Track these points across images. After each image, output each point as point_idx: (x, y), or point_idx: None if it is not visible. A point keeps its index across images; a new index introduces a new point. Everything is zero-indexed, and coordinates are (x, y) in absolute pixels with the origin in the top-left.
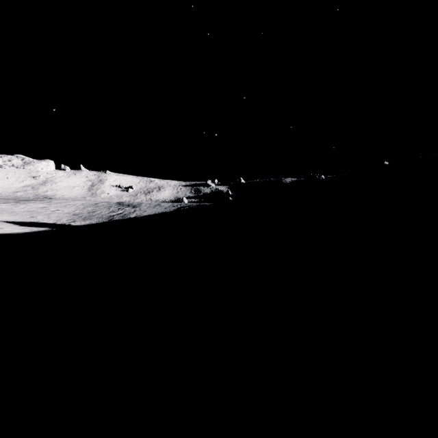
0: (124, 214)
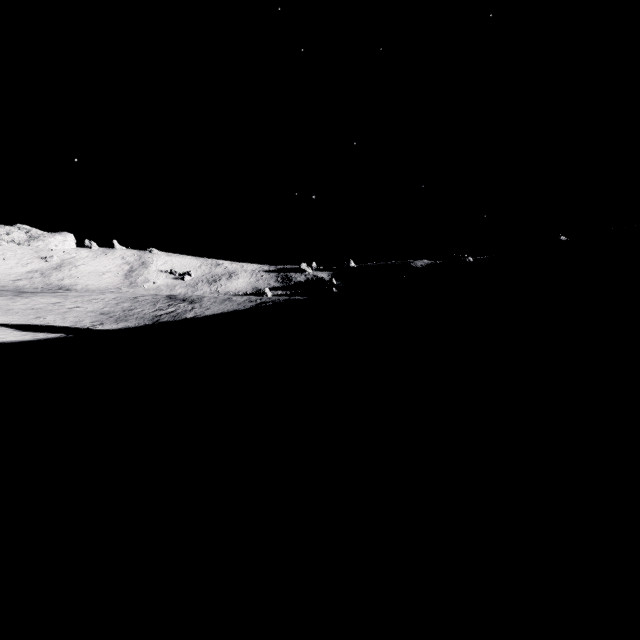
0: (177, 313)
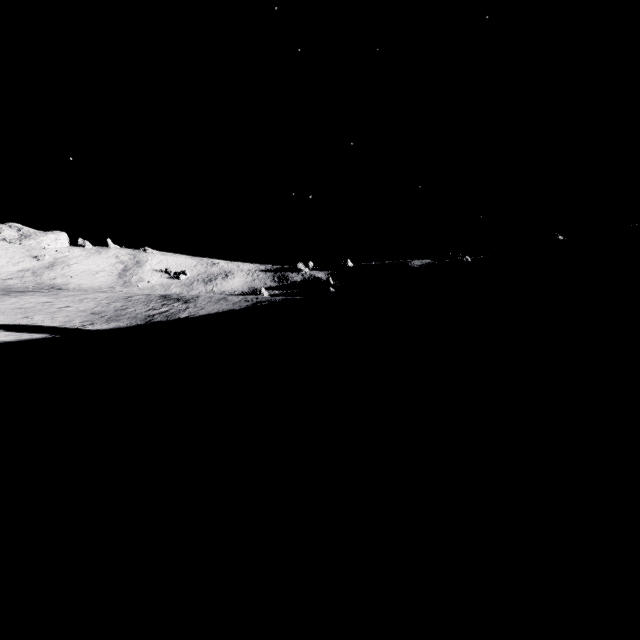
0: (171, 313)
